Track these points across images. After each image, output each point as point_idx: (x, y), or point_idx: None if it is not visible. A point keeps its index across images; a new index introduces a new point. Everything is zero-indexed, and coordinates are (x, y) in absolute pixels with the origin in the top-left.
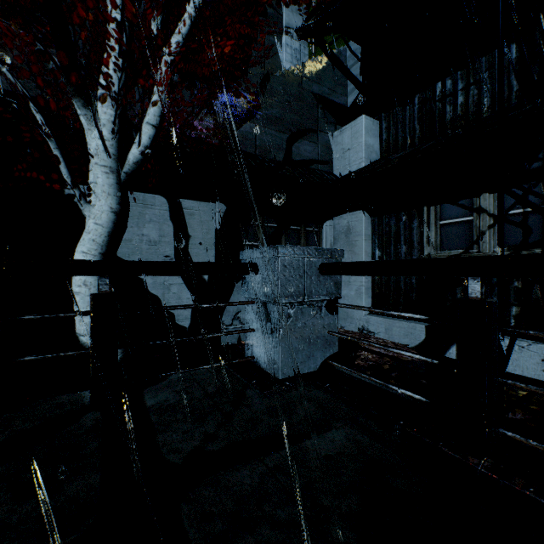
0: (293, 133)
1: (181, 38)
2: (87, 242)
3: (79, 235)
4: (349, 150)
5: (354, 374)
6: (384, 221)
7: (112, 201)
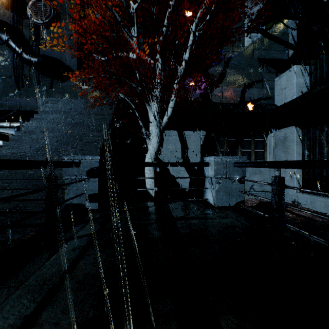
0: (245, 86)
1: (182, 70)
2: (150, 154)
3: (145, 150)
4: (285, 89)
5: (248, 208)
6: (311, 132)
7: (157, 138)
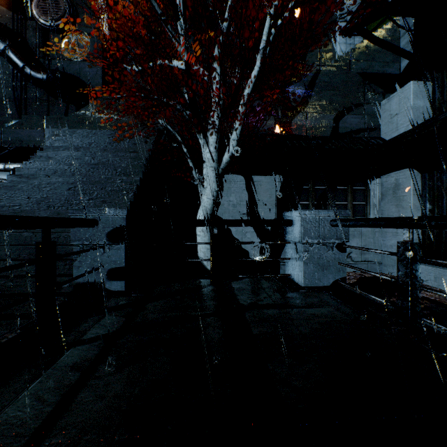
0: (340, 112)
1: (251, 86)
2: (203, 208)
3: (197, 203)
4: (397, 115)
5: (353, 290)
6: (435, 176)
7: (215, 185)
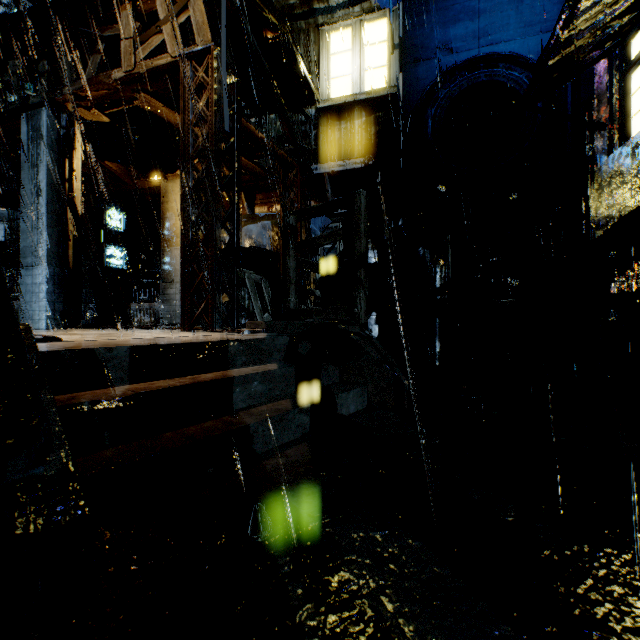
0: None
1: None
2: None
3: None
4: None
5: None
6: None
7: None
